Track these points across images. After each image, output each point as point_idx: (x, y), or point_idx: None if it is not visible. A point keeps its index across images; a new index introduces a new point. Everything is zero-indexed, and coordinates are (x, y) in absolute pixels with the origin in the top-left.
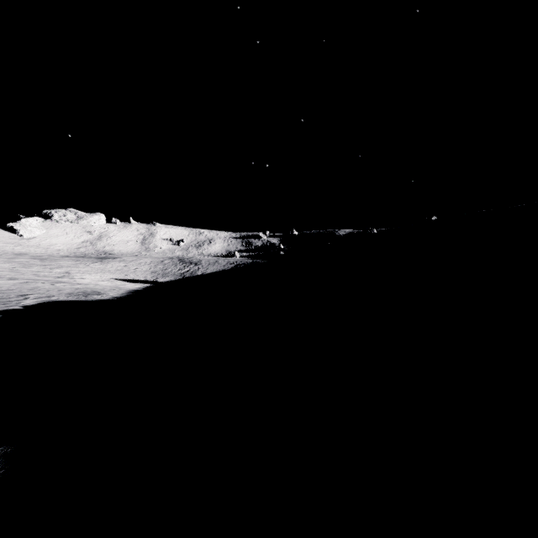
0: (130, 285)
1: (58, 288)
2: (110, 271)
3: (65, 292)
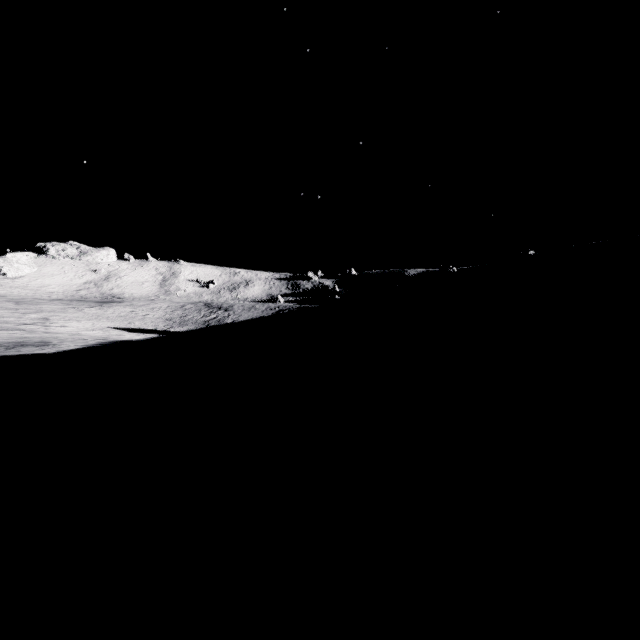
0: (130, 335)
1: None
2: (109, 318)
3: None
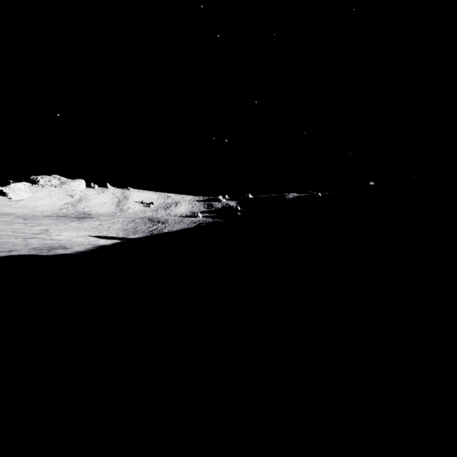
0: (102, 241)
1: (26, 243)
2: (86, 229)
3: (32, 246)
